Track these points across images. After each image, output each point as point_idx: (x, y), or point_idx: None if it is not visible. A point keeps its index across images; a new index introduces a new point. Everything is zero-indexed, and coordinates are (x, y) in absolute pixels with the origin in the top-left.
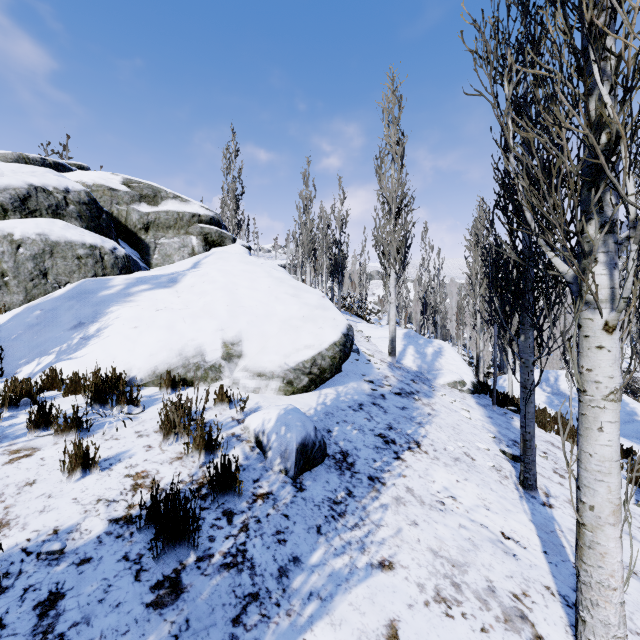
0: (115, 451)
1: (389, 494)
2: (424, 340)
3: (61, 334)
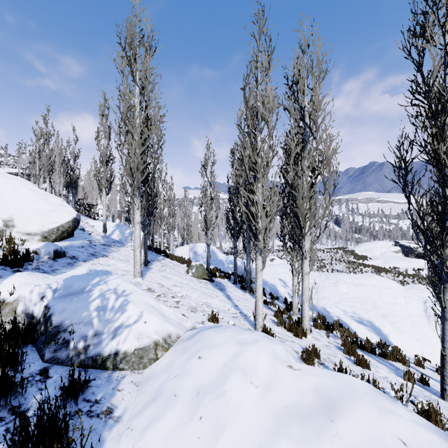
0: None
1: (90, 263)
2: (126, 227)
3: None
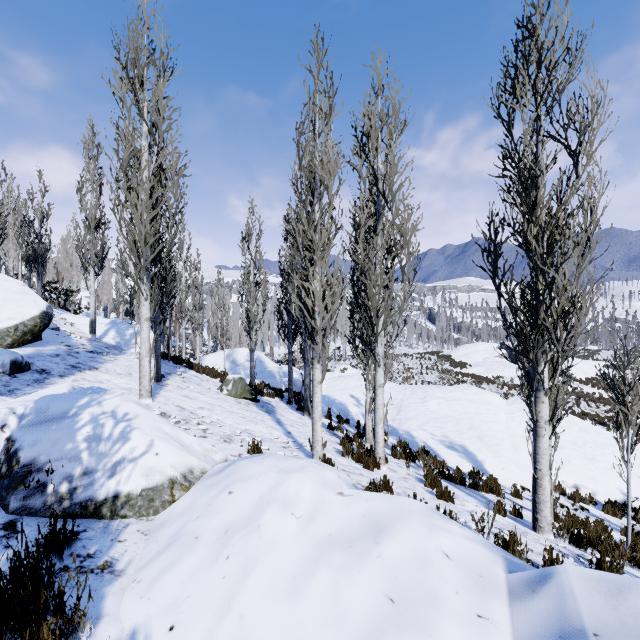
0: None
1: (71, 379)
2: (127, 325)
3: None
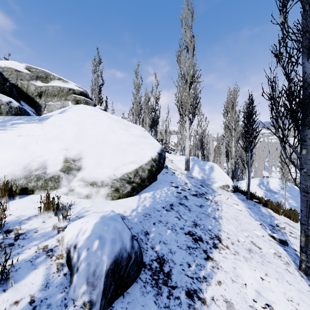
0: None
1: None
2: (203, 162)
3: None
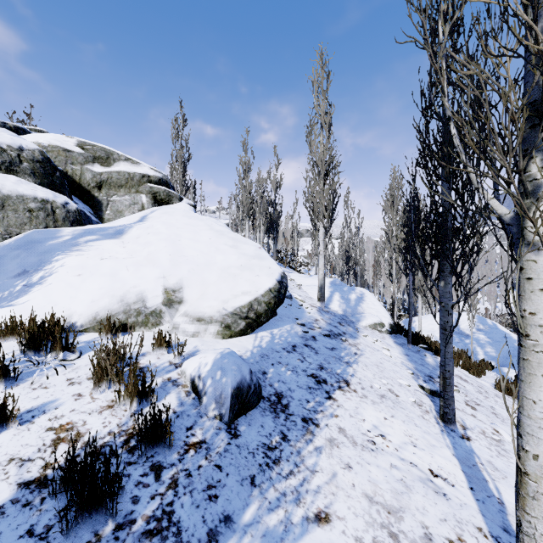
0: (41, 401)
1: (323, 436)
2: (348, 287)
3: (4, 282)
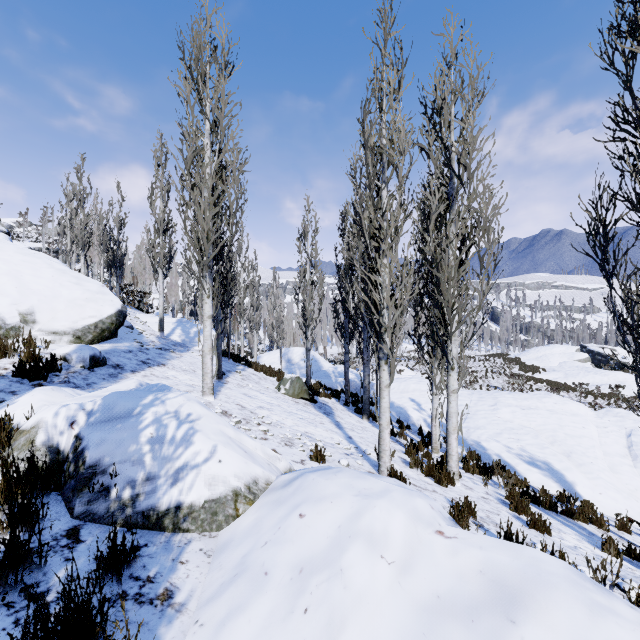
0: None
1: (141, 374)
2: (191, 324)
3: None
